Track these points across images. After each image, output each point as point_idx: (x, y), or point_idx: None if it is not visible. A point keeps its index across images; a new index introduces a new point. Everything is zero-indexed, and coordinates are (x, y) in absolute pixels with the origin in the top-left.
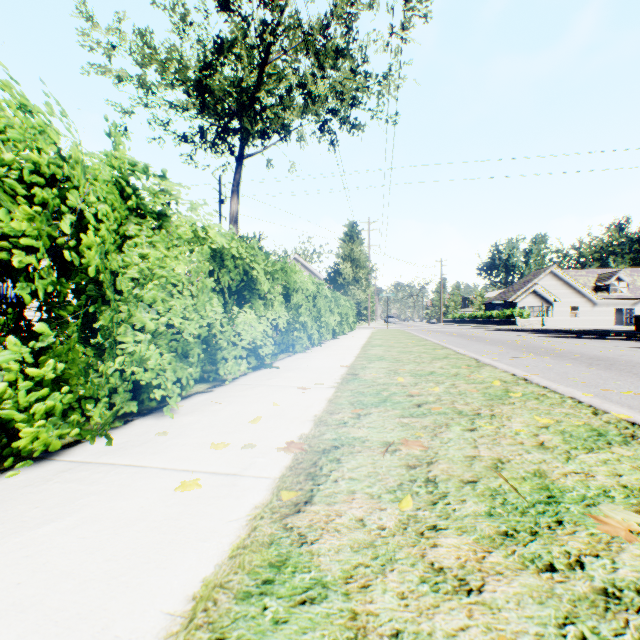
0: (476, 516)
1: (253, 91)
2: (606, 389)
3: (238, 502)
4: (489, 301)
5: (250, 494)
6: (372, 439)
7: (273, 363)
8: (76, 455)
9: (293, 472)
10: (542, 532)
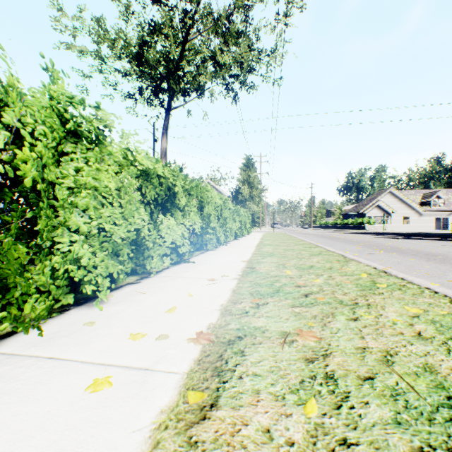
0: (384, 425)
1: (177, 61)
2: None
3: (145, 405)
4: (346, 212)
5: (158, 394)
6: (271, 329)
7: (190, 258)
8: (7, 346)
9: (200, 367)
10: None
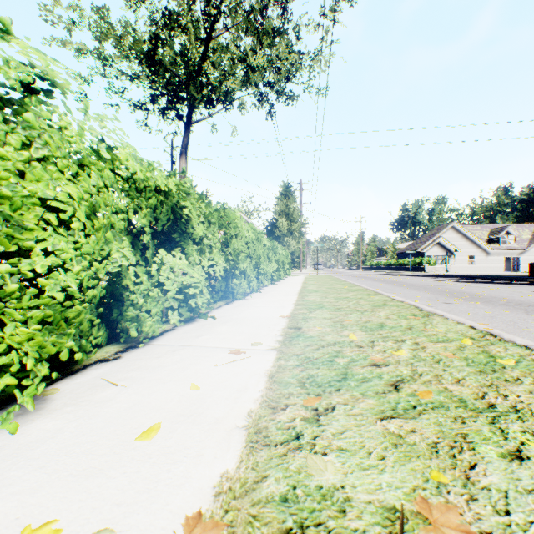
0: None
1: (199, 62)
2: None
3: None
4: (401, 251)
5: None
6: (357, 498)
7: (209, 312)
8: None
9: None
10: None
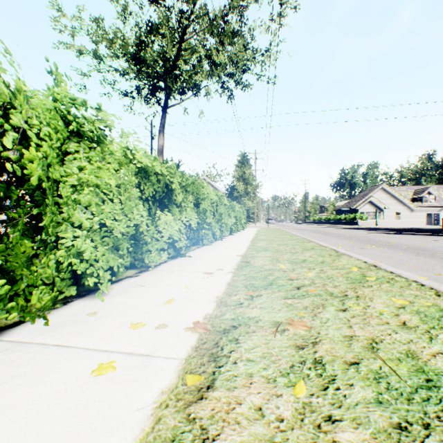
0: (366, 404)
1: (174, 60)
2: (439, 274)
3: (147, 386)
4: (339, 208)
5: (158, 377)
6: (264, 319)
7: (187, 253)
8: (16, 335)
9: (198, 353)
10: (434, 424)
